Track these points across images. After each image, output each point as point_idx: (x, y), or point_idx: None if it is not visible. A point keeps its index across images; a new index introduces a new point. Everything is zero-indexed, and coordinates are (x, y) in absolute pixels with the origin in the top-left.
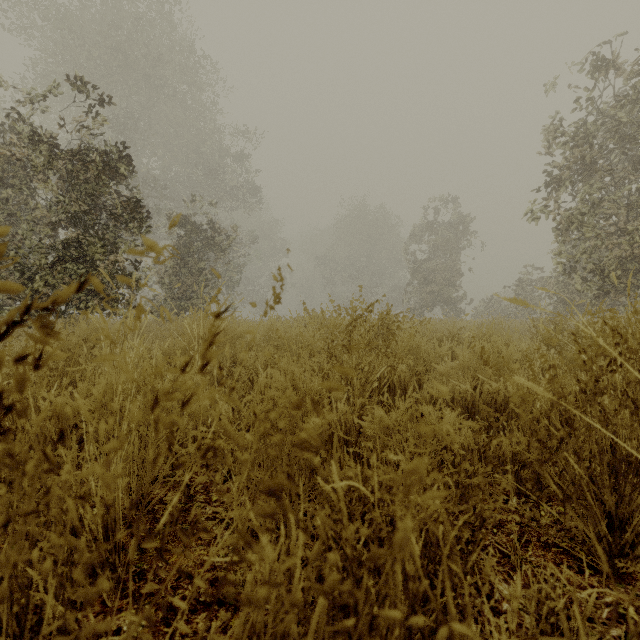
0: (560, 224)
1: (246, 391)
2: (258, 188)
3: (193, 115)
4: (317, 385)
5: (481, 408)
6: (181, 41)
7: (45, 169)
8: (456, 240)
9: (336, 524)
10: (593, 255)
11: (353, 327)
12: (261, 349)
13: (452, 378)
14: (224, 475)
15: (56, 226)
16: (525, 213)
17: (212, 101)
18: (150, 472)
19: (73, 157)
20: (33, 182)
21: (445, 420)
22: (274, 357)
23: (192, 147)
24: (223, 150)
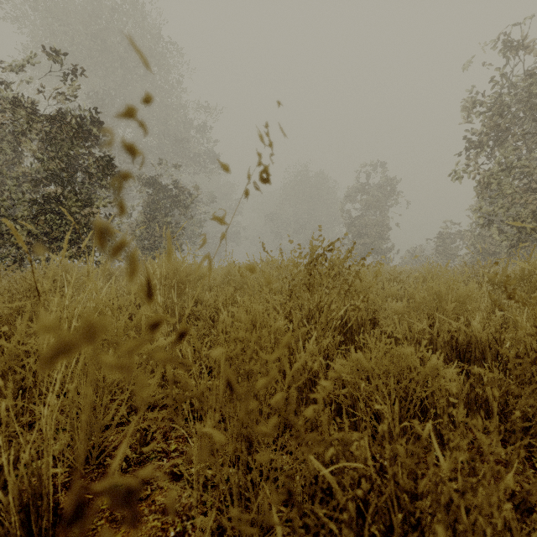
0: (480, 183)
1: (207, 329)
2: (217, 155)
3: (161, 93)
4: (283, 324)
5: (439, 346)
6: (151, 29)
7: (27, 131)
8: (385, 199)
9: (326, 506)
10: (510, 209)
11: (313, 266)
12: (221, 289)
13: (408, 317)
14: (184, 418)
15: (39, 183)
16: (450, 173)
17: (178, 81)
18: (101, 420)
19: (52, 120)
20: (18, 143)
21: (431, 363)
22: (234, 296)
23: (161, 120)
24: (187, 123)
